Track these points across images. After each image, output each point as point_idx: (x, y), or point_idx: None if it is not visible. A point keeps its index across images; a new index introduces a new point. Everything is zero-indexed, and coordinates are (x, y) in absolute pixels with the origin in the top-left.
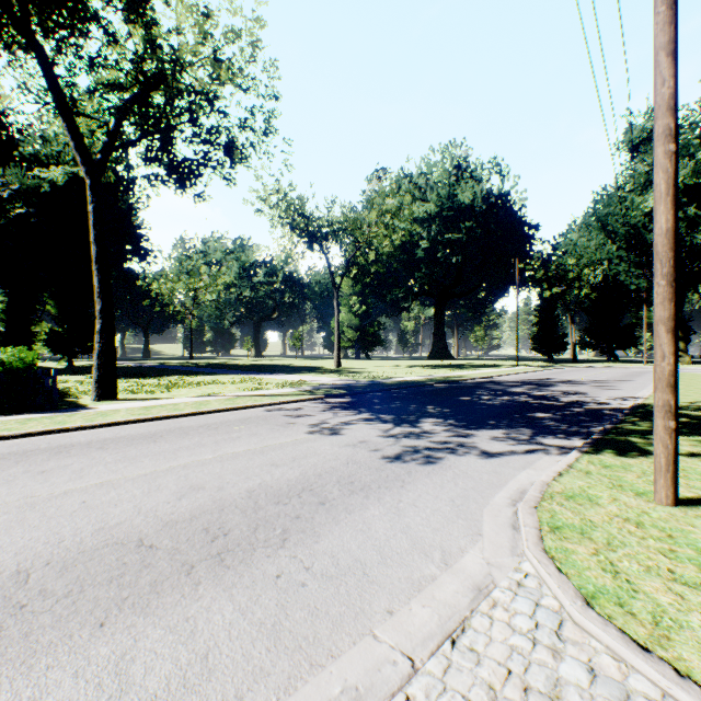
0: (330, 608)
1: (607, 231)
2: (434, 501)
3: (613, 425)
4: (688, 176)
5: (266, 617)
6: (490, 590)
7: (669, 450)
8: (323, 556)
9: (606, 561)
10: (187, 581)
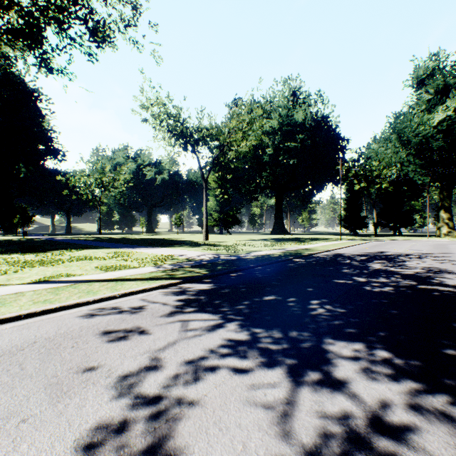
0: None
1: (403, 141)
2: None
3: None
4: None
5: None
6: None
7: None
8: None
9: None
10: None
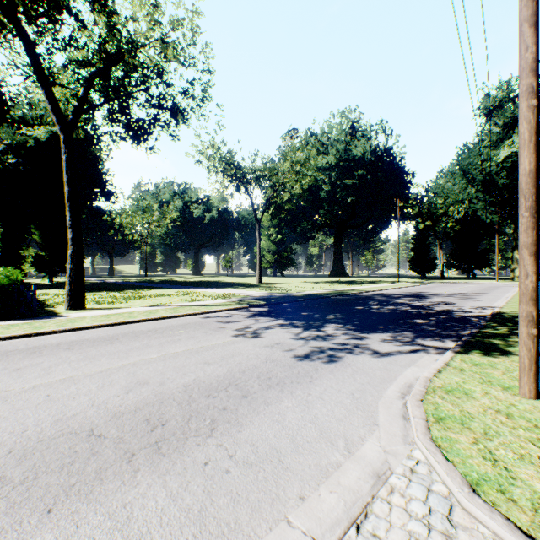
0: (249, 494)
1: (468, 178)
2: (337, 394)
3: (478, 329)
4: None
5: (194, 503)
6: (387, 477)
7: (532, 353)
8: (245, 445)
9: (485, 449)
10: (128, 468)
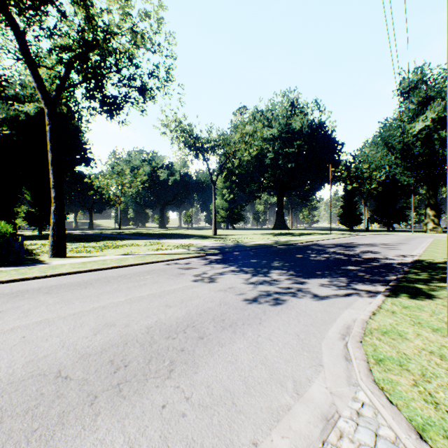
0: (204, 440)
1: (388, 147)
2: (284, 335)
3: (403, 275)
4: (441, 111)
5: None
6: (335, 420)
7: None
8: (200, 387)
9: (425, 392)
10: (89, 411)
